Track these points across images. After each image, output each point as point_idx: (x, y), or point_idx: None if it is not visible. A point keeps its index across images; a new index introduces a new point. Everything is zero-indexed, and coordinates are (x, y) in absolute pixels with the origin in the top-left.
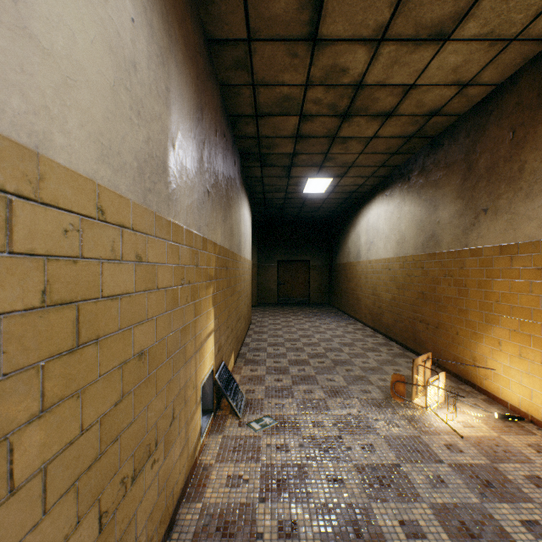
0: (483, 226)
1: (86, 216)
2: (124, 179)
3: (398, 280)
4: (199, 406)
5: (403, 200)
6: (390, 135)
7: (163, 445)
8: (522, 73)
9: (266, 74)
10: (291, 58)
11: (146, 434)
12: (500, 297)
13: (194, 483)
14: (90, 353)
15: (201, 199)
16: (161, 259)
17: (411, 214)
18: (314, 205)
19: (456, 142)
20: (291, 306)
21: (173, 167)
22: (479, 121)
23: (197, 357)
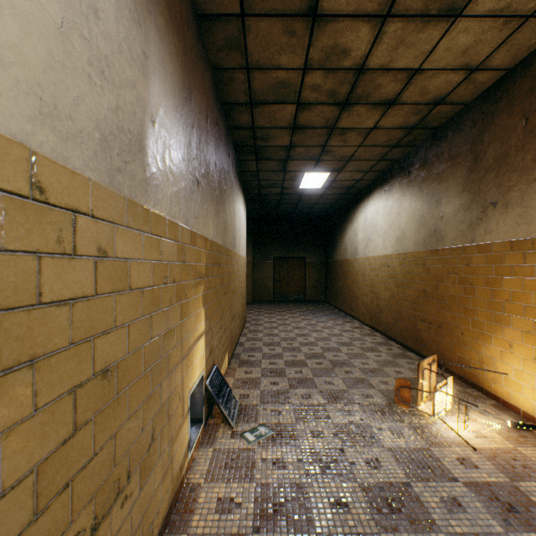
0: (491, 220)
1: (11, 192)
2: (78, 151)
3: (397, 278)
4: (186, 418)
5: (403, 194)
6: (391, 125)
7: (138, 474)
8: None
9: (261, 56)
10: (289, 36)
11: (113, 468)
12: (511, 296)
13: (179, 508)
14: (18, 381)
15: (190, 188)
16: (135, 254)
17: (411, 209)
18: (310, 201)
19: (462, 133)
20: (287, 304)
21: (152, 147)
22: (487, 109)
23: (184, 364)
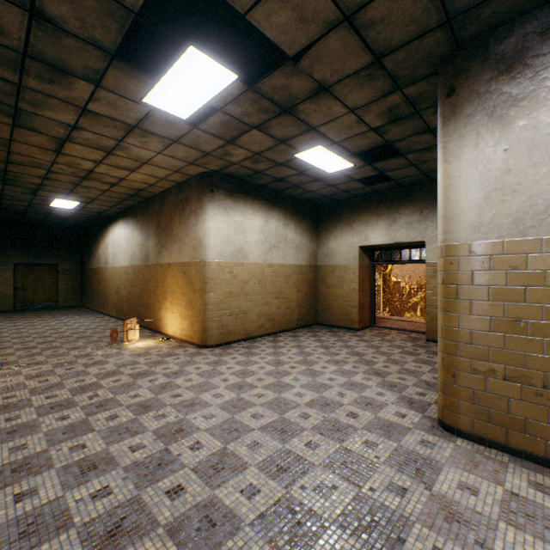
0: (163, 253)
1: None
2: None
3: (132, 281)
4: None
5: (134, 229)
6: (120, 192)
7: None
8: (173, 189)
9: (22, 152)
10: (43, 152)
11: None
12: (168, 287)
13: None
14: None
15: None
16: None
17: (138, 239)
18: (63, 215)
19: (156, 207)
20: (35, 311)
21: None
22: (162, 201)
23: None
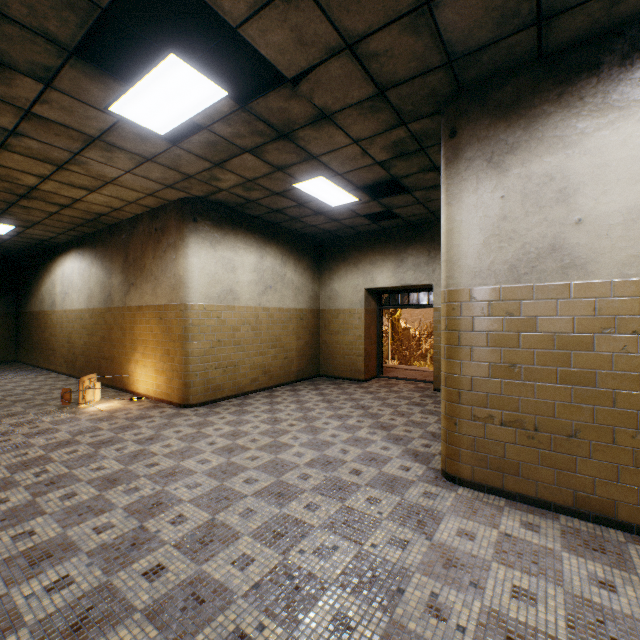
0: (133, 294)
1: None
2: None
3: (89, 328)
4: None
5: (93, 262)
6: (73, 215)
7: None
8: (145, 216)
9: None
10: None
11: None
12: (139, 335)
13: None
14: None
15: None
16: None
17: (98, 276)
18: None
19: (122, 236)
20: None
21: None
22: (131, 230)
23: None
